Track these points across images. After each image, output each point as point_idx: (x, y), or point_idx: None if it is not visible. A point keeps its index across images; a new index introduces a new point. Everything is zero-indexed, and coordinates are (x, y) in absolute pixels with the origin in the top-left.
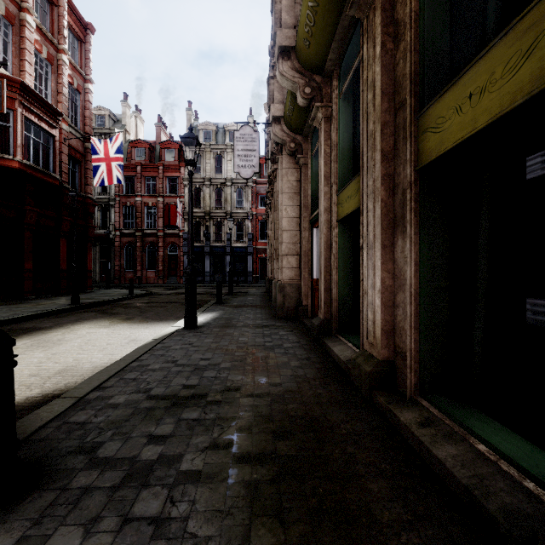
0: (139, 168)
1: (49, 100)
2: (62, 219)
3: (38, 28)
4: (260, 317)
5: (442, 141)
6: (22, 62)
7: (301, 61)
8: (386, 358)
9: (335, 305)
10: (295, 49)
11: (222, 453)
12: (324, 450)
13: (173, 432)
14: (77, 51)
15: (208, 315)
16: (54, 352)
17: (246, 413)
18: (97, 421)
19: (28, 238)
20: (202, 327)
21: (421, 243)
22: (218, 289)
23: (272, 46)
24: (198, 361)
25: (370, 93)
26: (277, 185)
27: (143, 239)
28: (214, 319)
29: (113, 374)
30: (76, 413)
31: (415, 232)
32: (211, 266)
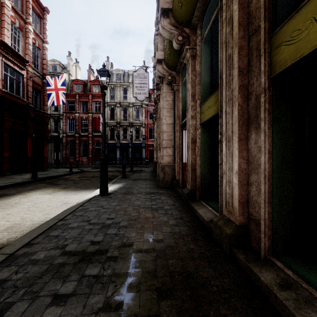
0: (77, 96)
1: (20, 53)
2: (28, 126)
3: (13, 8)
4: (149, 186)
5: (297, 50)
6: (2, 29)
7: (176, 18)
8: (241, 223)
9: (198, 180)
10: (171, 11)
11: (113, 316)
12: (200, 312)
13: (74, 290)
14: (38, 24)
15: (116, 185)
16: (9, 212)
17: (136, 269)
18: (16, 278)
19: (6, 137)
20: (111, 194)
21: (274, 135)
22: (123, 168)
23: (157, 18)
24: (105, 220)
25: (228, 27)
26: (159, 104)
27: (80, 138)
28: (119, 188)
29: (42, 232)
30: (1, 270)
31: (269, 127)
32: (120, 154)
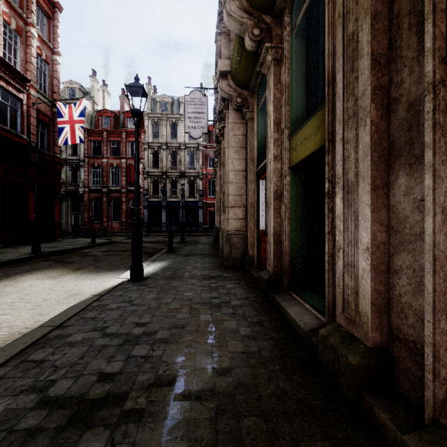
0: (105, 133)
1: (18, 67)
2: (30, 175)
3: (7, 1)
4: (207, 266)
5: None
6: None
7: None
8: (377, 343)
9: (286, 258)
10: None
11: None
12: None
13: None
14: (46, 26)
15: (157, 264)
16: None
17: (177, 443)
18: None
19: None
20: (148, 279)
21: None
22: (169, 238)
23: (220, 13)
24: (132, 328)
25: None
26: (224, 142)
27: (109, 195)
28: (162, 269)
29: (16, 353)
30: None
31: (443, 160)
32: (167, 218)
